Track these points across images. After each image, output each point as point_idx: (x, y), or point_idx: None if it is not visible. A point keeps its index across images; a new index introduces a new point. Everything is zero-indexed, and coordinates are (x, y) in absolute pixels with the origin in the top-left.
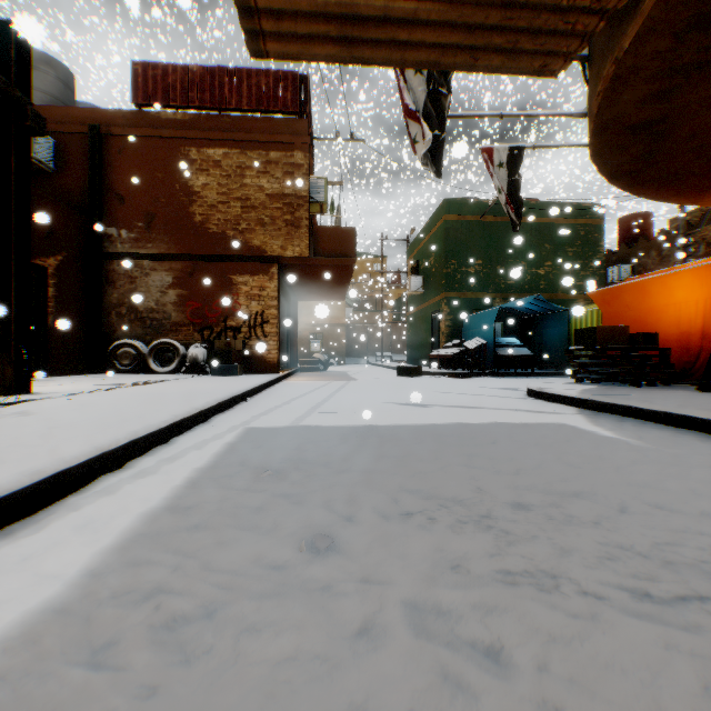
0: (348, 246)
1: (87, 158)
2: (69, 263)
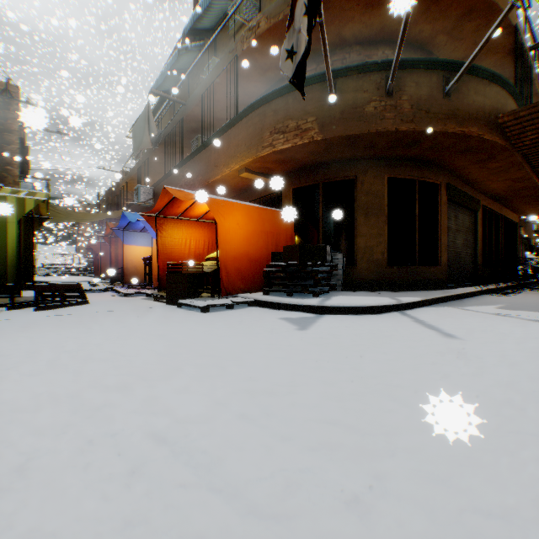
0: None
1: None
2: None
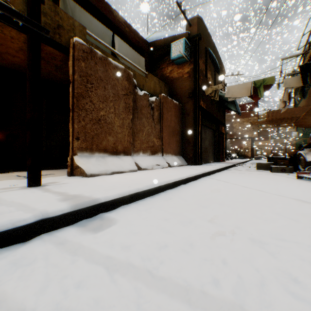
0: (267, 133)
1: None
2: None
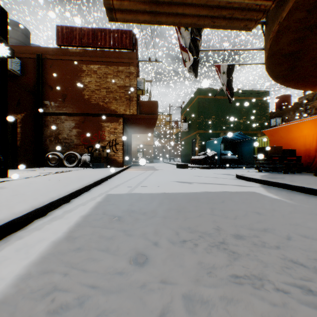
0: (154, 109)
1: (35, 69)
2: (27, 117)
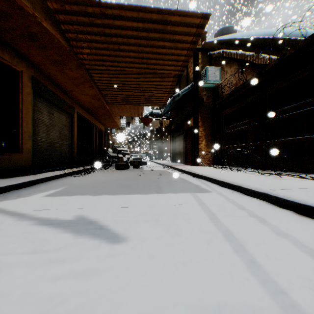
0: None
1: None
2: None
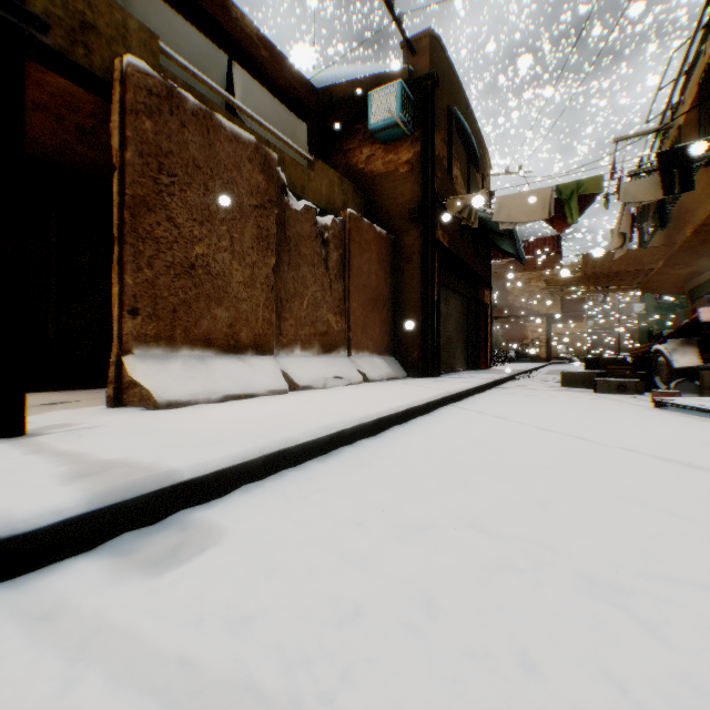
0: (580, 306)
1: None
2: None
